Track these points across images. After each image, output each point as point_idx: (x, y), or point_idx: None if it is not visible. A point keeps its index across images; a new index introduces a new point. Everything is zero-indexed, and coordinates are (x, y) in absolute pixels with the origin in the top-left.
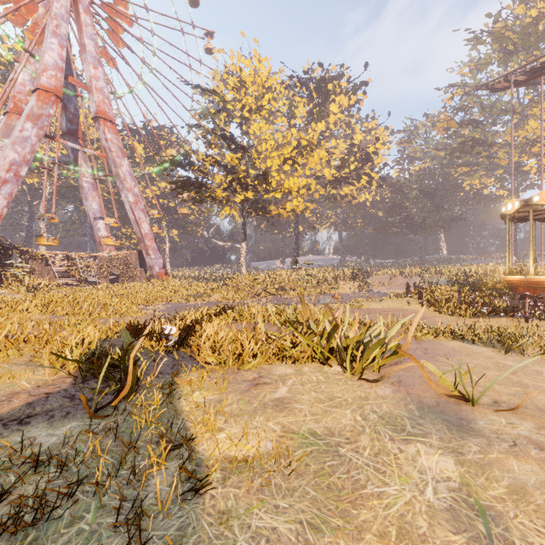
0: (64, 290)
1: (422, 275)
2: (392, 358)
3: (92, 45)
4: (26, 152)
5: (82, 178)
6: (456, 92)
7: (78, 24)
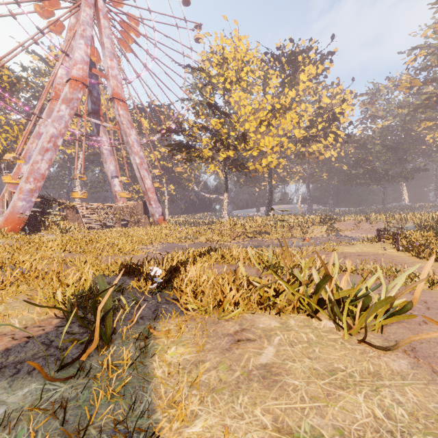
0: (88, 232)
1: (388, 221)
2: (398, 318)
3: (109, 43)
4: (62, 127)
5: (102, 146)
6: (420, 53)
7: (99, 27)
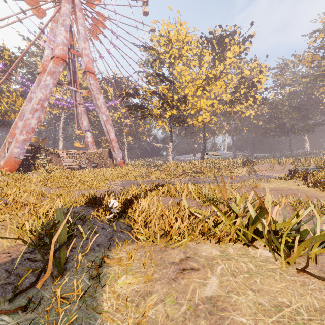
0: (66, 172)
1: (295, 163)
2: None
3: (83, 29)
4: (47, 93)
5: (78, 108)
6: (319, 35)
7: (75, 18)
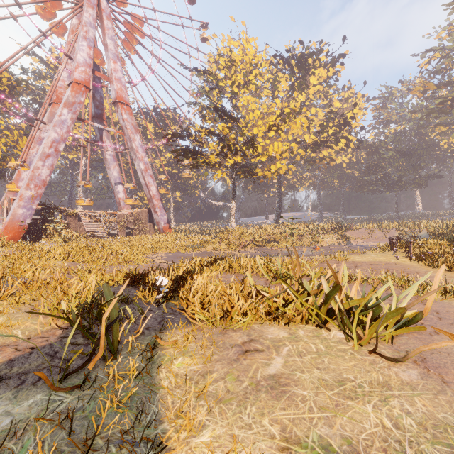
0: (90, 241)
1: (401, 229)
2: (408, 328)
3: (112, 44)
4: (63, 132)
5: (105, 152)
6: (434, 56)
7: (102, 28)
